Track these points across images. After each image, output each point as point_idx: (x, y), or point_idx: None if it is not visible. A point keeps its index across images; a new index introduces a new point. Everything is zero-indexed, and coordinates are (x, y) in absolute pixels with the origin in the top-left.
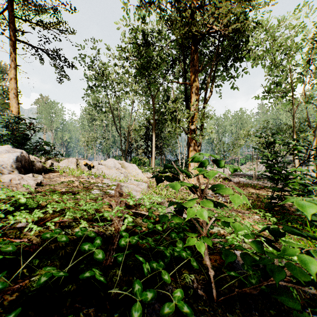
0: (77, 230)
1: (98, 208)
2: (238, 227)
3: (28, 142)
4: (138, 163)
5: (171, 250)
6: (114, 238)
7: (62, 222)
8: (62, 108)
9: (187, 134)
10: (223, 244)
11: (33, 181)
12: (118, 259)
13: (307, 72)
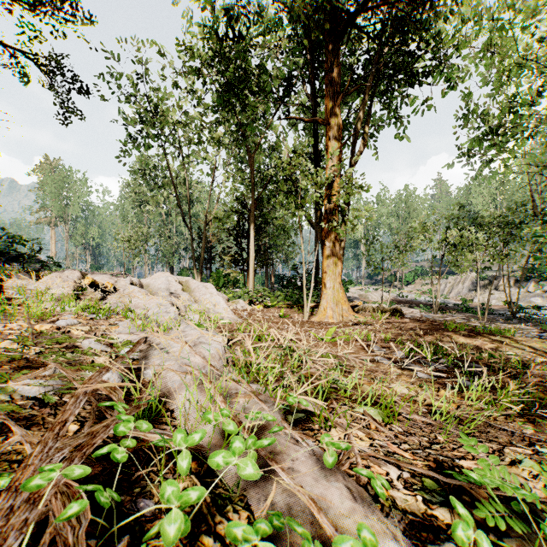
0: None
1: None
2: None
3: None
4: (223, 281)
5: None
6: None
7: None
8: (85, 181)
9: (315, 228)
10: None
11: None
12: None
13: None
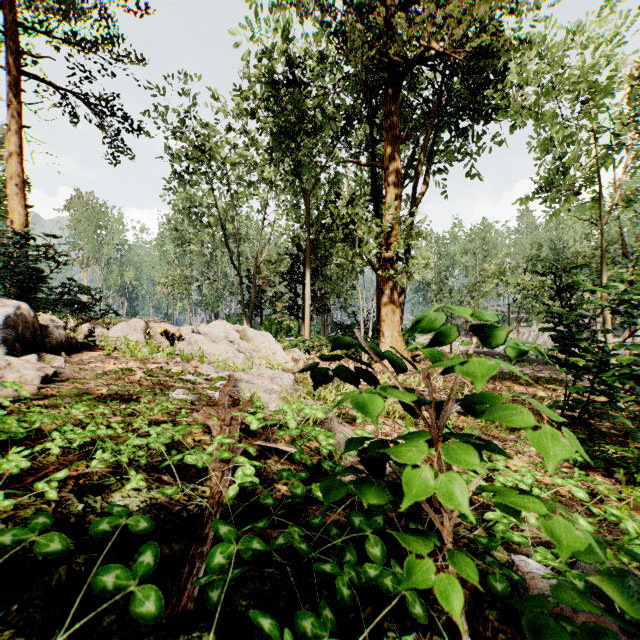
0: (118, 497)
1: (175, 438)
2: (568, 536)
3: (42, 286)
4: (276, 329)
5: (352, 572)
6: (206, 523)
7: (84, 475)
8: (121, 218)
9: (376, 271)
10: (487, 544)
11: (37, 371)
12: (208, 597)
13: (633, 138)
